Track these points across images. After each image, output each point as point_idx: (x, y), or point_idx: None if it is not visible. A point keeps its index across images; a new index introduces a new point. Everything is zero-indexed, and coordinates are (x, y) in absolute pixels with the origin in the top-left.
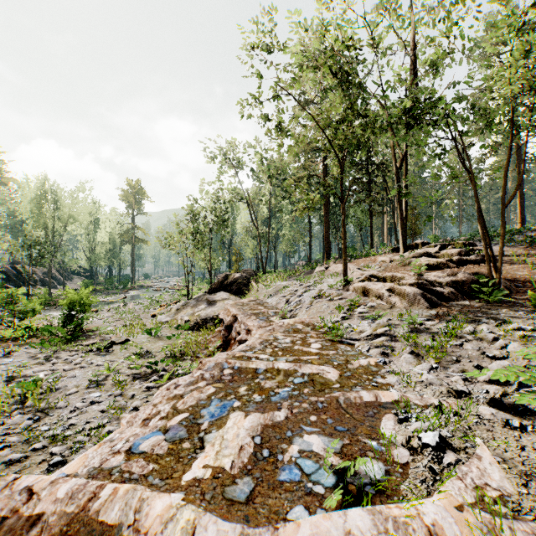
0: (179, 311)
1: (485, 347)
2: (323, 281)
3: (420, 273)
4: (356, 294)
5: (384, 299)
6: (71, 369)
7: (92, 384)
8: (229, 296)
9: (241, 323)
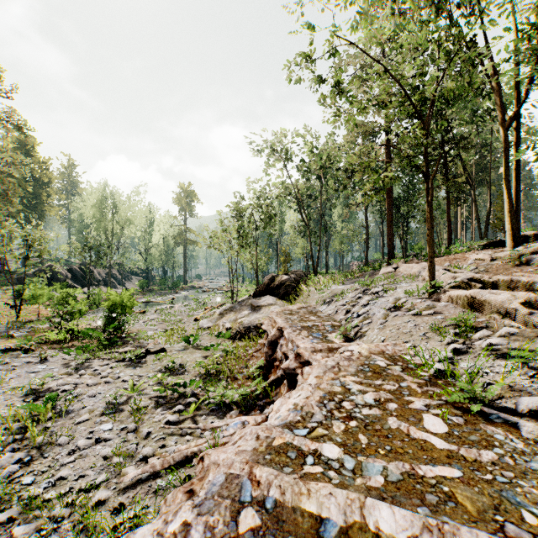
0: (221, 317)
1: None
2: (395, 286)
3: None
4: (455, 306)
5: (518, 318)
6: (95, 384)
7: (108, 409)
8: (276, 301)
9: (288, 341)
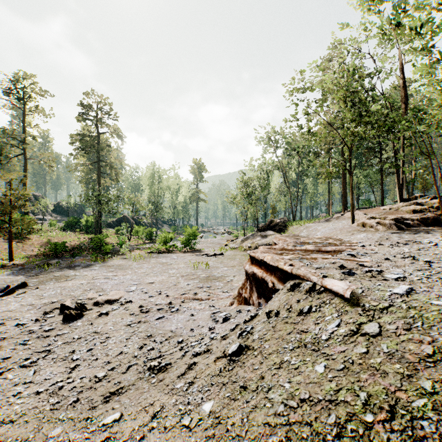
0: (243, 242)
1: (407, 239)
2: (339, 222)
3: (406, 215)
4: (358, 227)
5: (374, 227)
6: (205, 261)
7: (220, 266)
8: (274, 233)
9: None
